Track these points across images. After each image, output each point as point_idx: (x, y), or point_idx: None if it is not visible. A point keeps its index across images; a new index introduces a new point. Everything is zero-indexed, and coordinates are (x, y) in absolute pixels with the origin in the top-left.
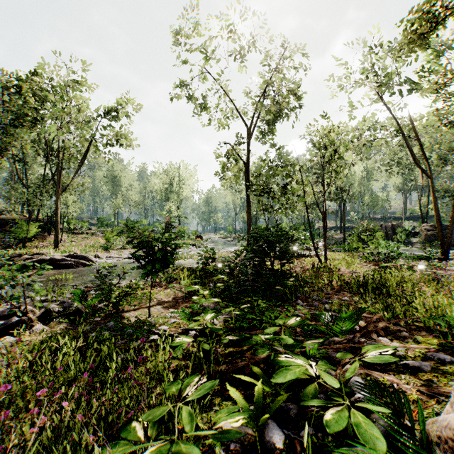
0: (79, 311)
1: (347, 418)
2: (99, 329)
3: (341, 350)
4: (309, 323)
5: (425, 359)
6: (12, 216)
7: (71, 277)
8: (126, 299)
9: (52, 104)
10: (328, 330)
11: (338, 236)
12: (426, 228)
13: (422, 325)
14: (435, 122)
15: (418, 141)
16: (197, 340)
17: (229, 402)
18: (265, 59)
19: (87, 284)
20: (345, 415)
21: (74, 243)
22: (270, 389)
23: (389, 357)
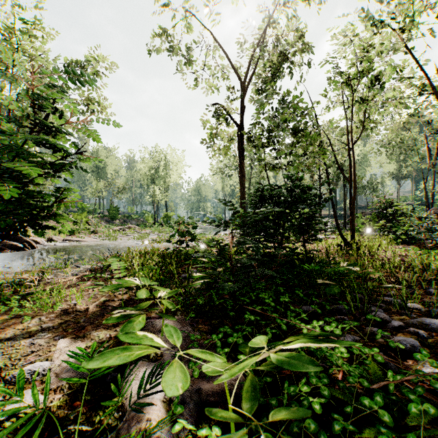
0: None
1: None
2: None
3: None
4: None
5: None
6: None
7: None
8: None
9: None
10: None
11: (334, 222)
12: (436, 212)
13: None
14: None
15: None
16: None
17: None
18: None
19: None
20: None
21: None
22: None
23: None
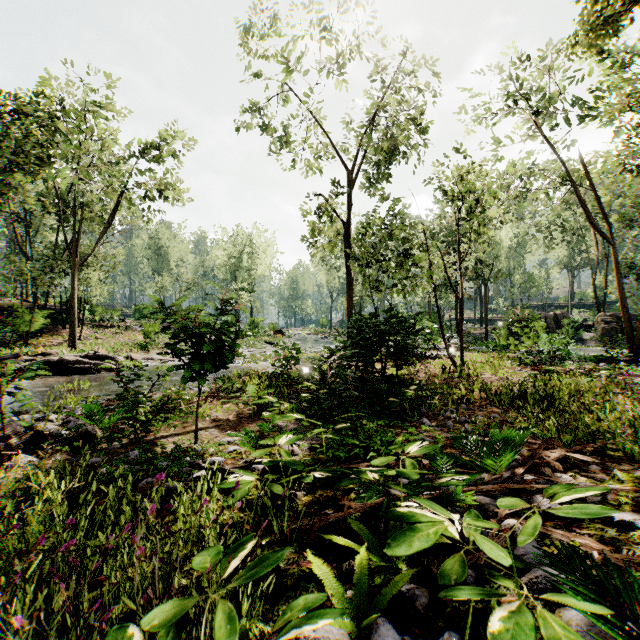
0: (88, 433)
1: (531, 626)
2: (115, 461)
3: (496, 493)
4: (442, 452)
5: (636, 508)
6: (11, 302)
7: (86, 385)
8: (164, 417)
9: (64, 138)
10: (472, 463)
11: (477, 331)
12: (604, 319)
13: (620, 455)
14: (619, 165)
15: (595, 191)
16: (264, 477)
17: (311, 583)
18: (374, 72)
19: (109, 396)
20: (526, 620)
21: (99, 340)
22: (381, 559)
23: (599, 506)
